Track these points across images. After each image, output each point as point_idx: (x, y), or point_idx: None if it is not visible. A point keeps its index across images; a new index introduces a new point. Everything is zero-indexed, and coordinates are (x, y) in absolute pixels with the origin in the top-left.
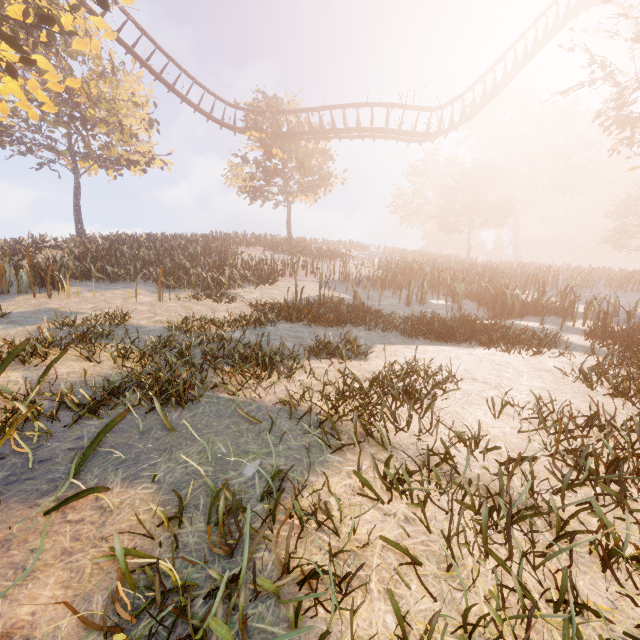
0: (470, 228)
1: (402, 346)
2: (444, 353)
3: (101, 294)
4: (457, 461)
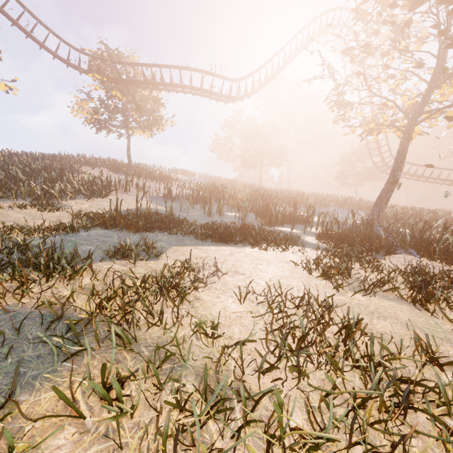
0: (261, 166)
1: (192, 247)
2: (222, 252)
3: None
4: (191, 350)
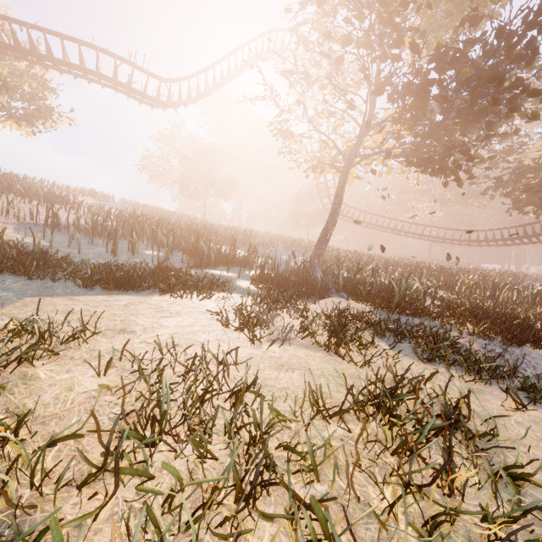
0: (206, 196)
1: (64, 298)
2: (113, 303)
3: None
4: None
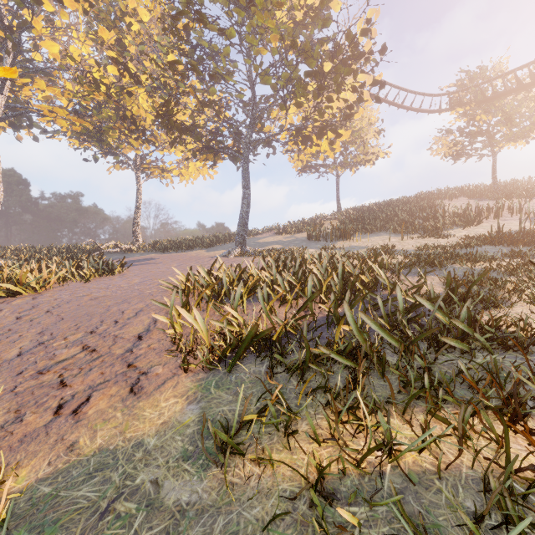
0: None
1: None
2: None
3: (369, 239)
4: None
